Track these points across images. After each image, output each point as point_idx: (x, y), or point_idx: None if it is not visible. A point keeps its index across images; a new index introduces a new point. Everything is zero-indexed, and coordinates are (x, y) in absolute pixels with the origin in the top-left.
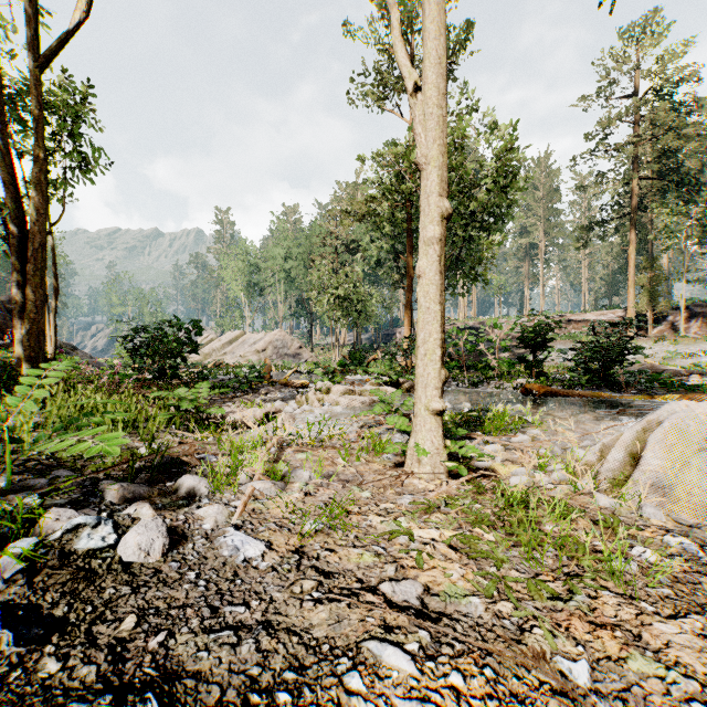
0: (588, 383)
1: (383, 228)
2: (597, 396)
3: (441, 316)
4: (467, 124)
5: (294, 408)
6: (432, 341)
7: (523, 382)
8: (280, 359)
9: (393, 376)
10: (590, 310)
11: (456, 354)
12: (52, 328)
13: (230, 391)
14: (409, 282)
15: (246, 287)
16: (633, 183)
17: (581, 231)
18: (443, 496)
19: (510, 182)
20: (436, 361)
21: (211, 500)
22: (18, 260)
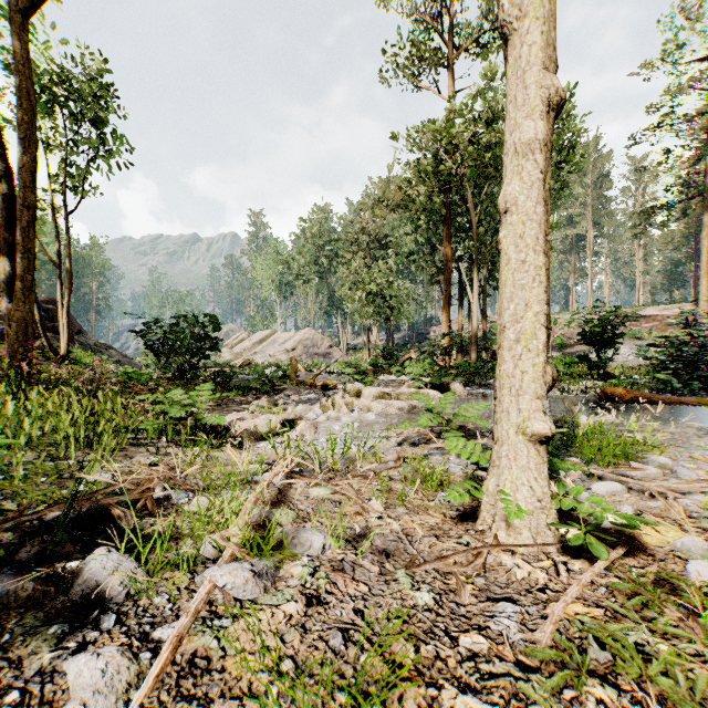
0: (681, 387)
1: (418, 219)
2: (704, 403)
3: (545, 275)
4: None
5: (318, 413)
6: (531, 318)
7: (588, 385)
8: (309, 359)
9: (436, 376)
10: (650, 305)
11: None
12: (64, 323)
13: (250, 392)
14: (447, 274)
15: (278, 287)
16: (705, 160)
17: (641, 216)
18: (592, 628)
19: (567, 156)
20: (539, 351)
21: (120, 621)
22: (5, 242)
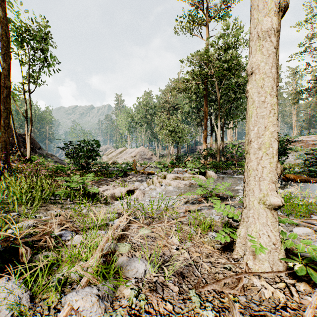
0: None
1: (192, 97)
2: None
3: (277, 109)
4: (239, 34)
5: (145, 186)
6: (268, 135)
7: None
8: (142, 160)
9: (202, 168)
10: (300, 135)
11: (232, 157)
12: (28, 144)
13: (114, 176)
14: (205, 121)
15: (128, 128)
16: None
17: (296, 94)
18: None
19: None
20: (273, 155)
21: None
22: None
